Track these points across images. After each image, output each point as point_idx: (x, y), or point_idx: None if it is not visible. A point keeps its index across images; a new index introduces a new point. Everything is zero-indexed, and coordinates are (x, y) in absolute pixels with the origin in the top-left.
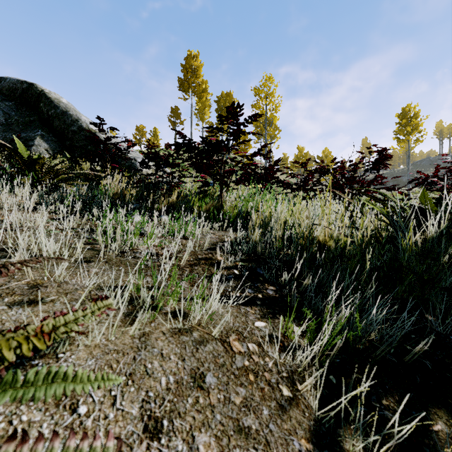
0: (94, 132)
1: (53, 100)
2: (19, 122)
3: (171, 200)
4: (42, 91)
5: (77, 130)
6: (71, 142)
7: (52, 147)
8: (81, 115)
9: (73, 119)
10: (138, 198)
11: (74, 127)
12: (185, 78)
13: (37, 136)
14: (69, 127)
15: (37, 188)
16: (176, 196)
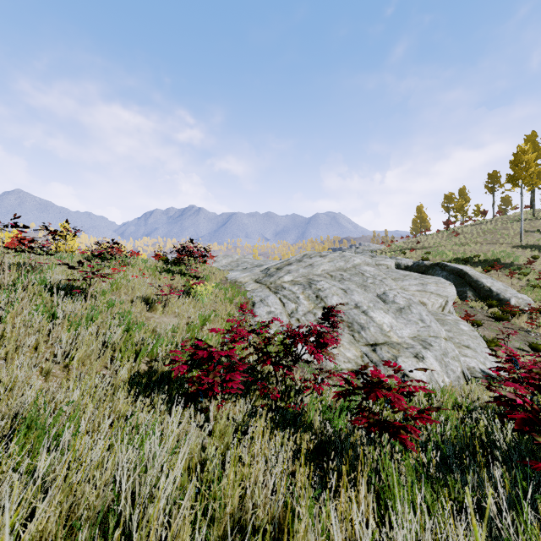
0: (489, 287)
1: (471, 275)
2: (458, 284)
3: (539, 329)
4: (466, 272)
5: (482, 287)
6: (479, 290)
7: (473, 294)
8: (481, 279)
9: (480, 283)
10: (527, 326)
11: (480, 286)
12: (514, 173)
13: (467, 290)
14: (478, 286)
15: (501, 323)
16: (537, 324)
